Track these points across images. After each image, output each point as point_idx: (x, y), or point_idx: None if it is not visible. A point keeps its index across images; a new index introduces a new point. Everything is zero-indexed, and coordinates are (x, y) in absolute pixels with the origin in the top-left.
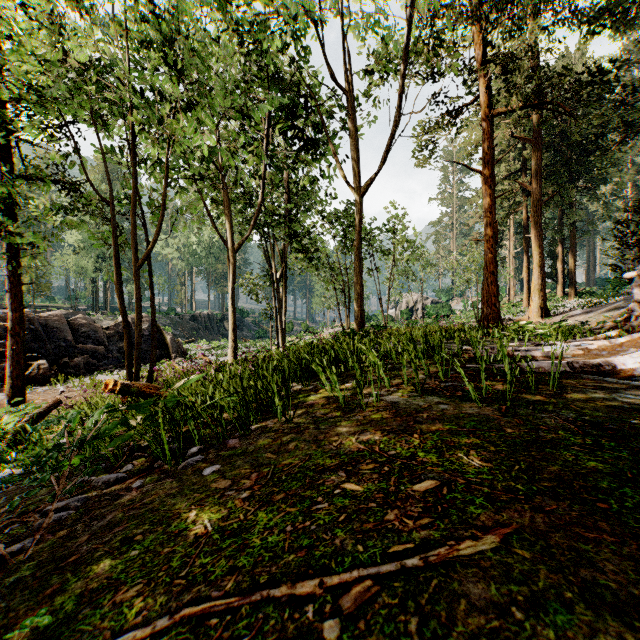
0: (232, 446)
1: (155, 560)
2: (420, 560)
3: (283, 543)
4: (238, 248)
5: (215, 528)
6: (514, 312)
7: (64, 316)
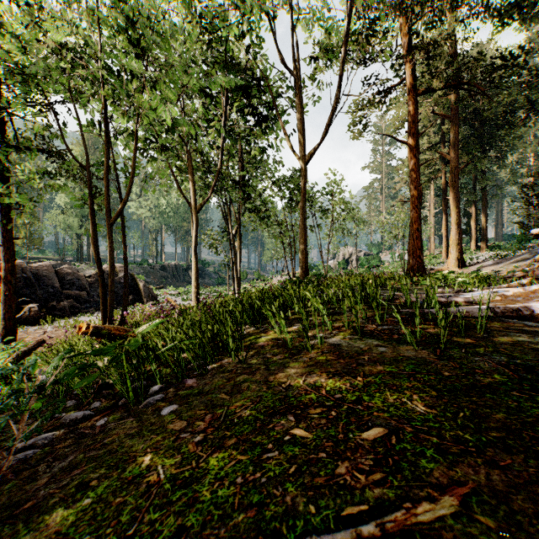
0: (190, 385)
1: (105, 512)
2: (376, 526)
3: (233, 498)
4: (200, 208)
5: (167, 476)
6: (435, 263)
7: (53, 266)
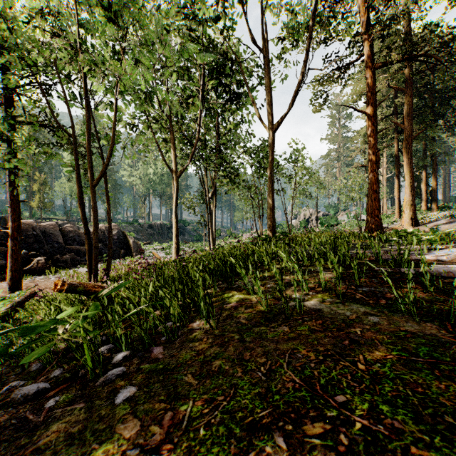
0: (155, 357)
1: None
2: None
3: None
4: (179, 174)
5: None
6: (388, 222)
7: (60, 225)
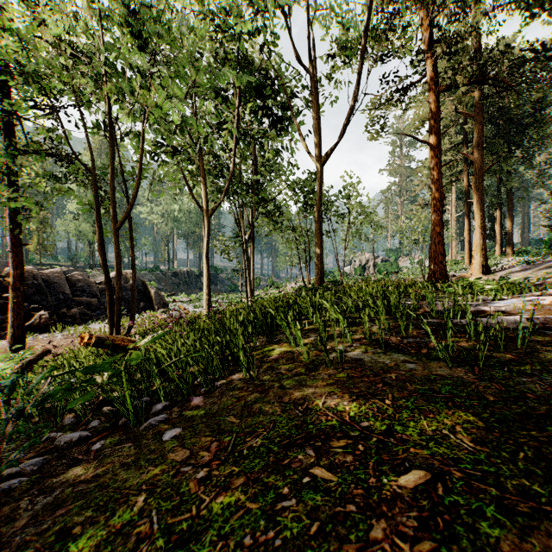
0: (196, 405)
1: None
2: None
3: None
4: (212, 213)
5: (161, 526)
6: (457, 269)
7: (65, 273)
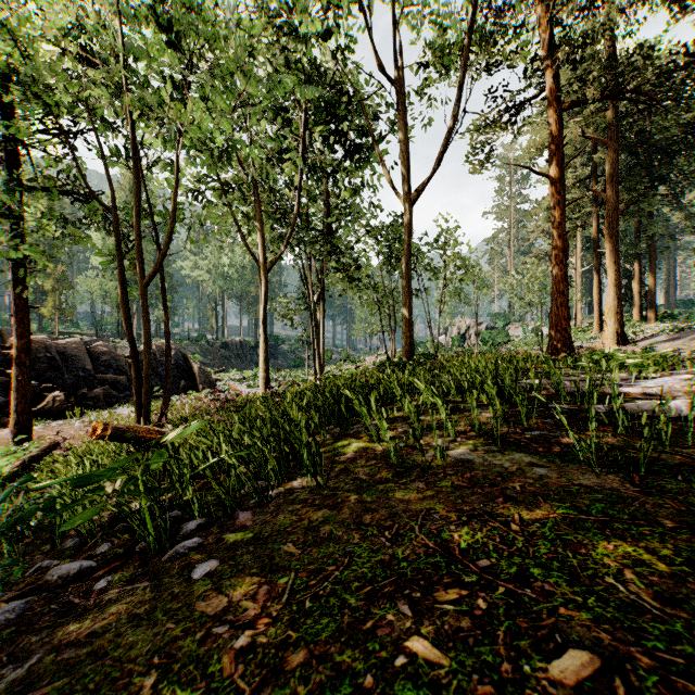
0: (242, 524)
1: None
2: None
3: None
4: (270, 267)
5: None
6: (584, 338)
7: (87, 343)
